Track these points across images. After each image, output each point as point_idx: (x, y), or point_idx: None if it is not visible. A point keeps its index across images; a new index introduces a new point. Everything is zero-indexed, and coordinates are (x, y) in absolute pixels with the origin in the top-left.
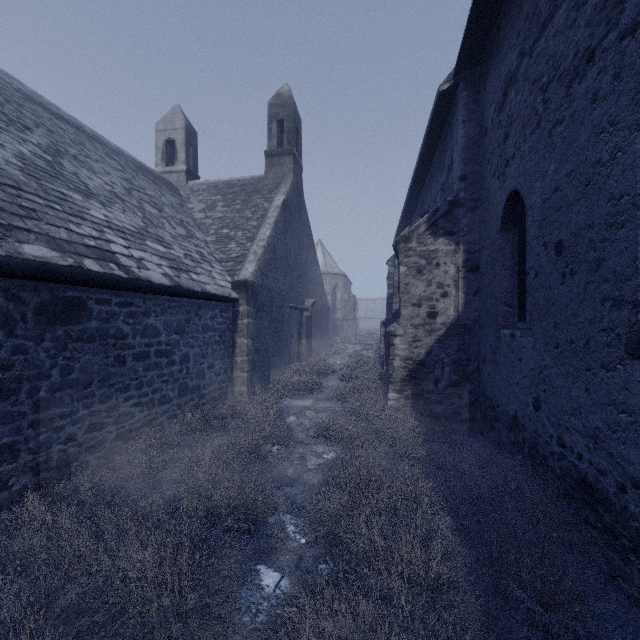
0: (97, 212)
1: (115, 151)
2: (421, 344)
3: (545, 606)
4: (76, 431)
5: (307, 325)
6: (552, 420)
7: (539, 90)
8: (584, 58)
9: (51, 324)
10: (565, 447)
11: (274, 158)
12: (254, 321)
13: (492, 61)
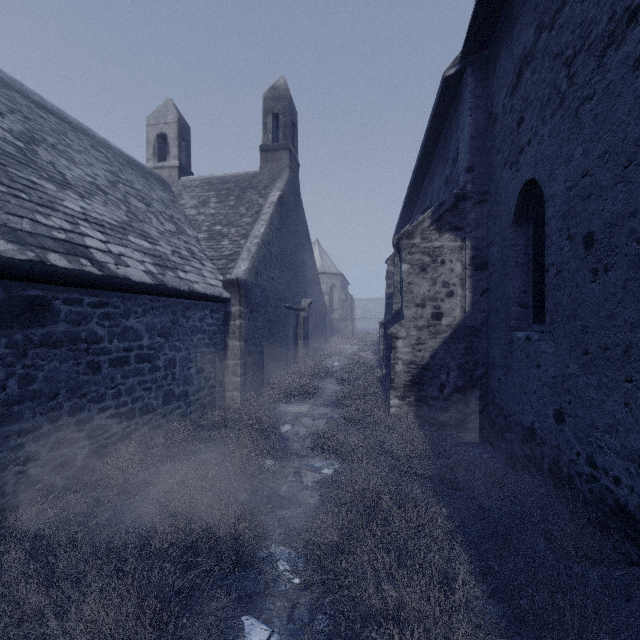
0: (72, 203)
1: (102, 144)
2: (425, 347)
3: None
4: (39, 449)
5: (304, 326)
6: (579, 436)
7: (562, 65)
8: (623, 19)
9: (7, 327)
10: (597, 468)
11: (269, 153)
12: (247, 322)
13: (503, 42)
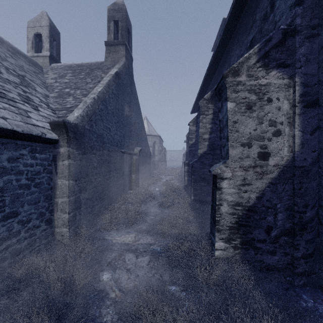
0: None
1: None
2: (251, 188)
3: None
4: None
5: (135, 165)
6: None
7: None
8: None
9: None
10: None
11: (111, 47)
12: (78, 162)
13: None
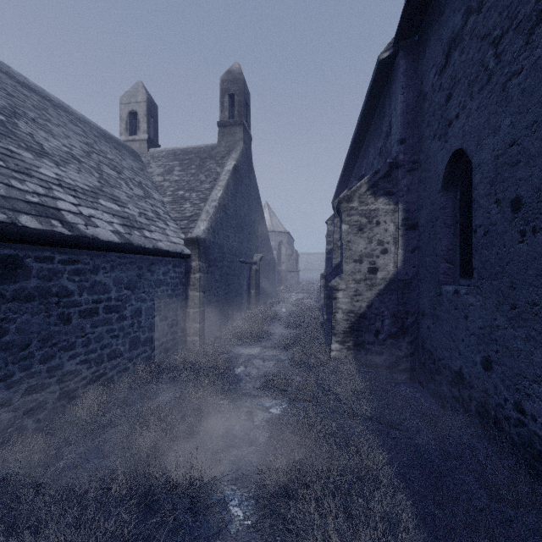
0: (48, 170)
1: (80, 119)
2: (362, 298)
3: None
4: (11, 395)
5: (255, 277)
6: (507, 383)
7: (490, 44)
8: None
9: None
10: (525, 414)
11: (226, 128)
12: (206, 275)
13: (432, 27)
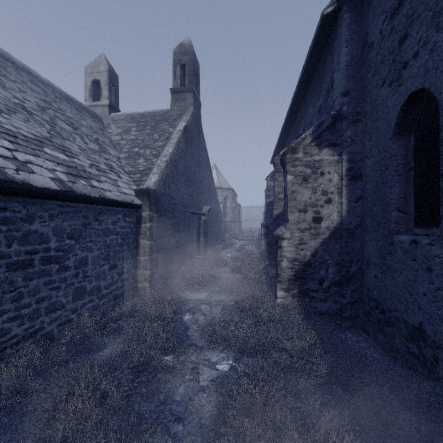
0: None
1: (44, 82)
2: (307, 247)
3: None
4: None
5: (204, 226)
6: None
7: None
8: None
9: None
10: None
11: (178, 94)
12: (156, 225)
13: None
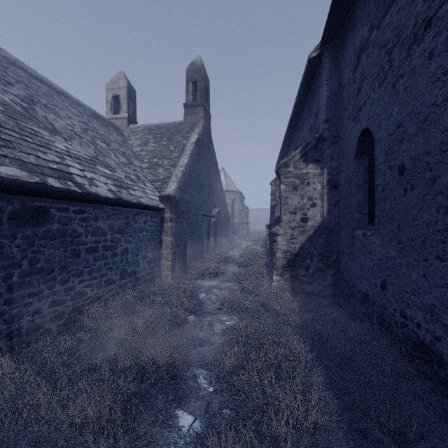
0: (60, 144)
1: (76, 103)
2: (296, 241)
3: (398, 444)
4: (41, 306)
5: (214, 227)
6: (396, 297)
7: (385, 53)
8: (422, 26)
9: (22, 226)
10: (406, 318)
11: (190, 108)
12: (176, 224)
13: (348, 35)
